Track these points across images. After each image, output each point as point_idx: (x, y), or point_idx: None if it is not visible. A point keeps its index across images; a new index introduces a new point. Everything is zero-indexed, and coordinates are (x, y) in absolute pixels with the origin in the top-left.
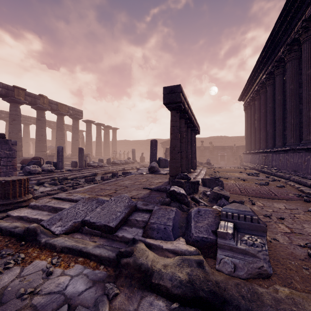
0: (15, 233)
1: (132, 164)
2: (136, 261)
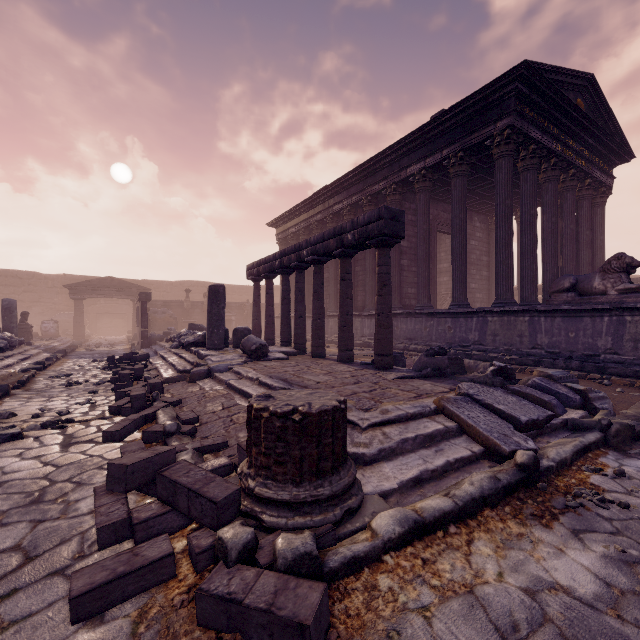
0: (514, 482)
1: (19, 347)
2: (622, 423)
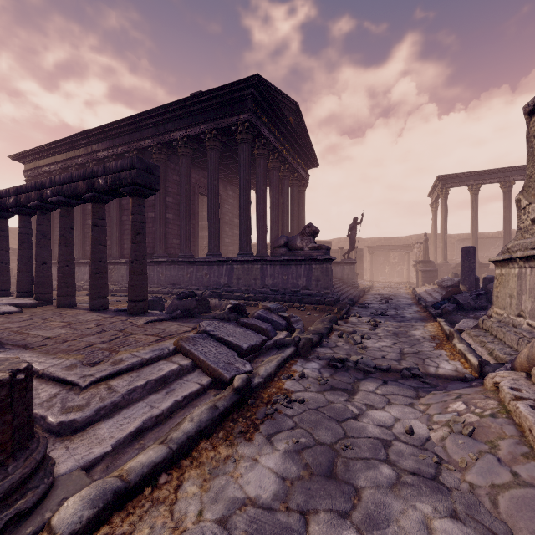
0: (230, 406)
1: None
2: (306, 338)
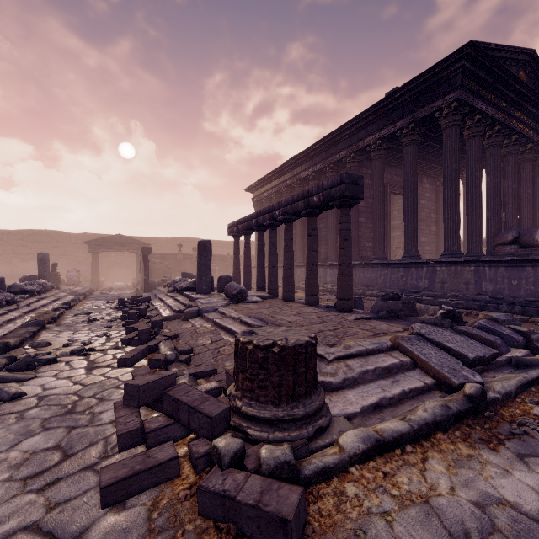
0: (463, 410)
1: (51, 291)
2: None
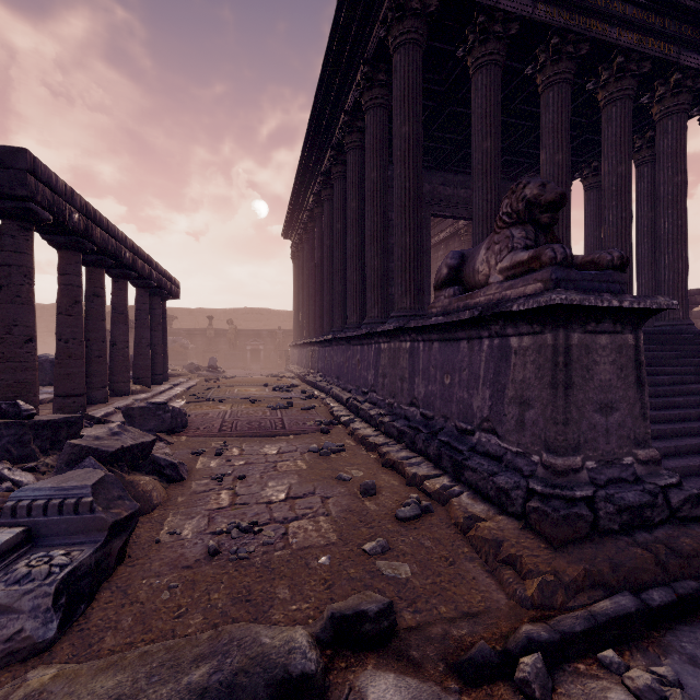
0: None
1: None
2: None
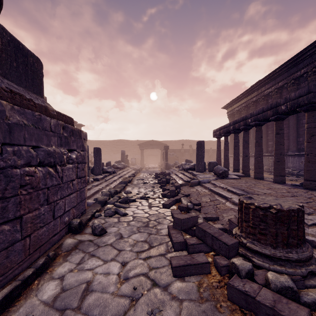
0: None
1: (126, 168)
2: None
